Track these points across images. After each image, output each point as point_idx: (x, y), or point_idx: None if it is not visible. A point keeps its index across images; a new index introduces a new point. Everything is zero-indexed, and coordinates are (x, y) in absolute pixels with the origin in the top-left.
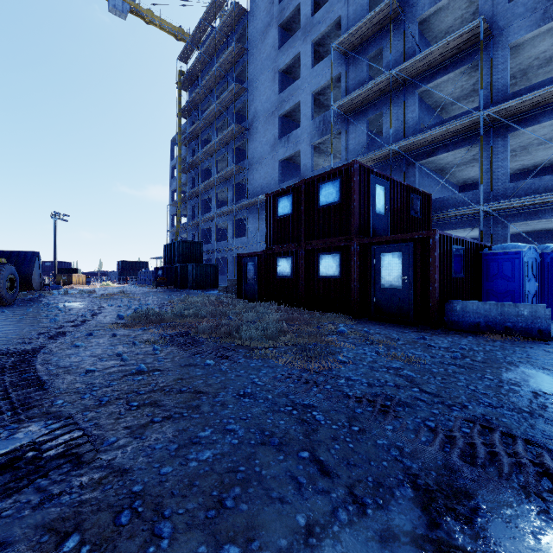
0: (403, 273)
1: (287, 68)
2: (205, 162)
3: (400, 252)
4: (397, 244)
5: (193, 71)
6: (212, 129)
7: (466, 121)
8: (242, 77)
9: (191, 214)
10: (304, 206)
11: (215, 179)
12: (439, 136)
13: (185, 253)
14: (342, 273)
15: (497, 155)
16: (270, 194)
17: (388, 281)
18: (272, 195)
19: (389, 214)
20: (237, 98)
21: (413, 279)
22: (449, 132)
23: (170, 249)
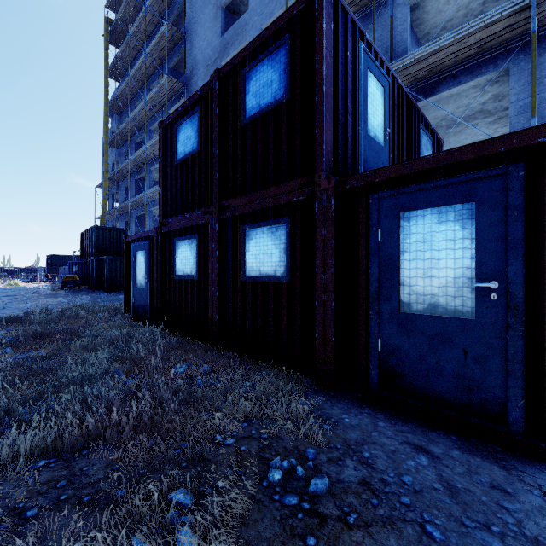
0: (479, 270)
1: (233, 4)
2: (138, 133)
3: (468, 203)
4: (459, 179)
5: (123, 19)
6: (146, 91)
7: (504, 13)
8: (182, 25)
9: (124, 198)
10: (216, 126)
11: (145, 149)
12: (449, 55)
13: (101, 243)
14: (293, 270)
15: (542, 81)
16: (166, 121)
17: (423, 293)
18: (169, 122)
19: (391, 148)
20: (173, 48)
21: (523, 291)
22: (466, 47)
23: (85, 238)
